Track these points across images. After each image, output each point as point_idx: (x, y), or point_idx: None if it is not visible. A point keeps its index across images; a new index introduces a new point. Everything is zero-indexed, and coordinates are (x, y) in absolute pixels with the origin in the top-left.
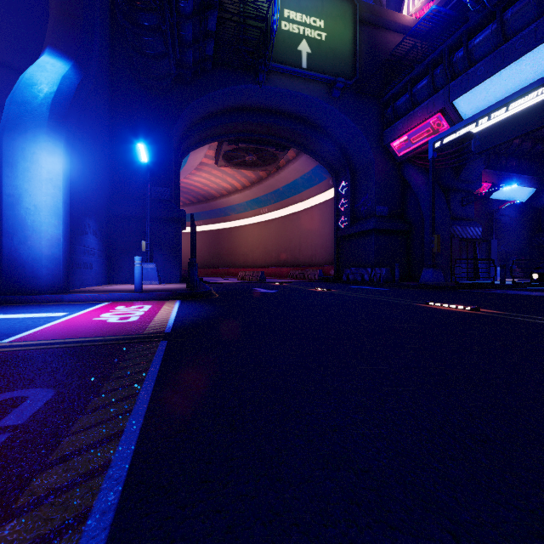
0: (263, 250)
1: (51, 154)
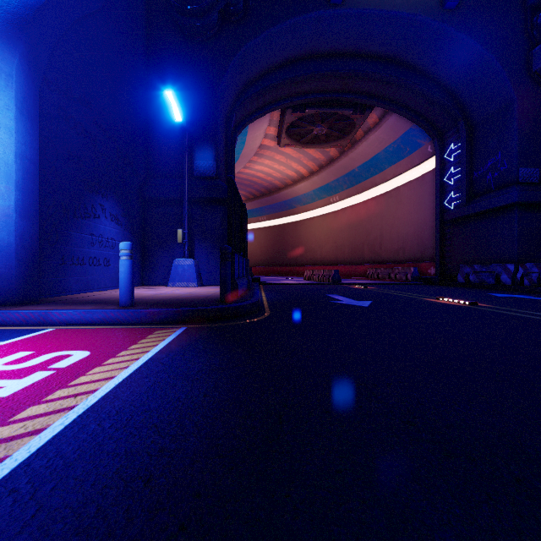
0: (333, 245)
1: None
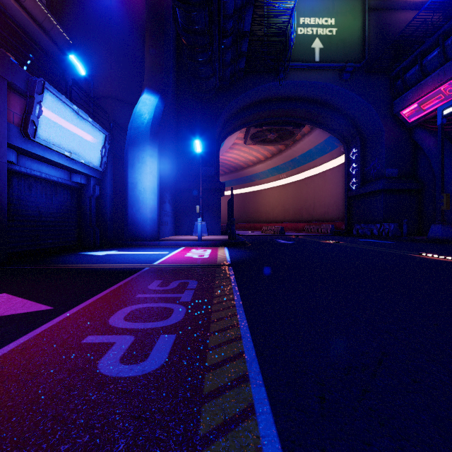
0: (281, 208)
1: (151, 156)
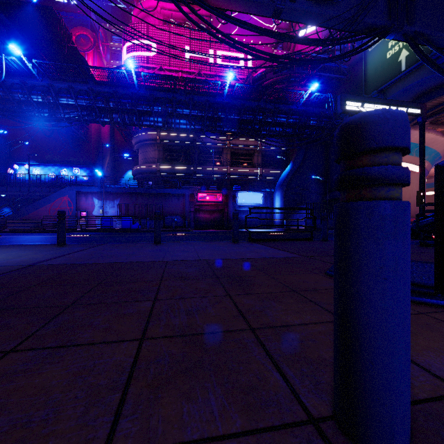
0: None
1: (278, 195)
